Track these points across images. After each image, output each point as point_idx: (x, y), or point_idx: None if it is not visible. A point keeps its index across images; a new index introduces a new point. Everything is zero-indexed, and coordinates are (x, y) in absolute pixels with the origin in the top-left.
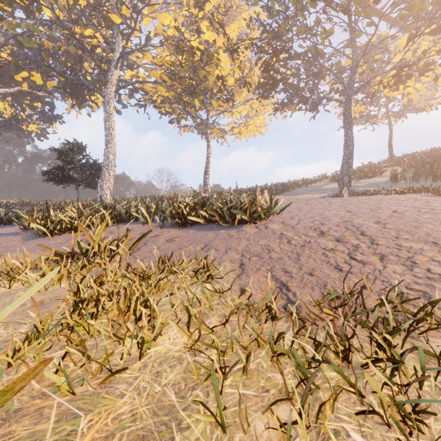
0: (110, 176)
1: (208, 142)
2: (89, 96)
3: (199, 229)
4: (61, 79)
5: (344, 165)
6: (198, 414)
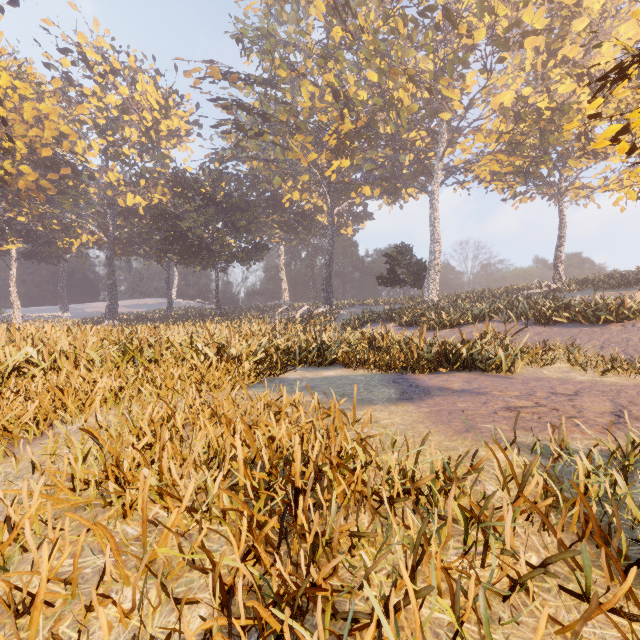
0: (436, 275)
1: (560, 213)
2: (405, 189)
3: (562, 327)
4: (385, 184)
5: None
6: (578, 367)
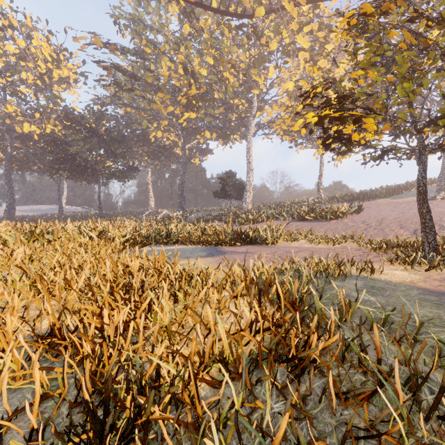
0: (250, 192)
1: (321, 157)
2: (232, 135)
3: (310, 222)
4: (219, 132)
5: (441, 172)
6: (307, 241)
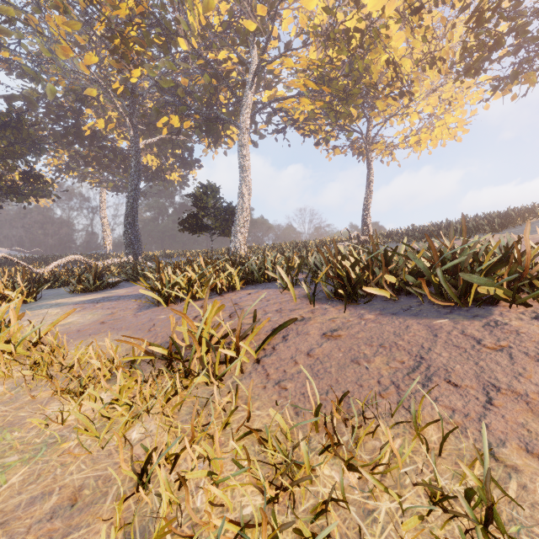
0: (244, 221)
1: (369, 163)
2: (225, 131)
3: (384, 309)
4: (197, 117)
5: None
6: None
